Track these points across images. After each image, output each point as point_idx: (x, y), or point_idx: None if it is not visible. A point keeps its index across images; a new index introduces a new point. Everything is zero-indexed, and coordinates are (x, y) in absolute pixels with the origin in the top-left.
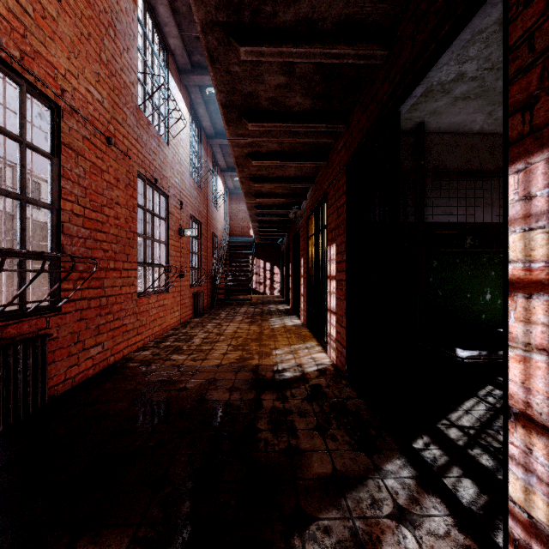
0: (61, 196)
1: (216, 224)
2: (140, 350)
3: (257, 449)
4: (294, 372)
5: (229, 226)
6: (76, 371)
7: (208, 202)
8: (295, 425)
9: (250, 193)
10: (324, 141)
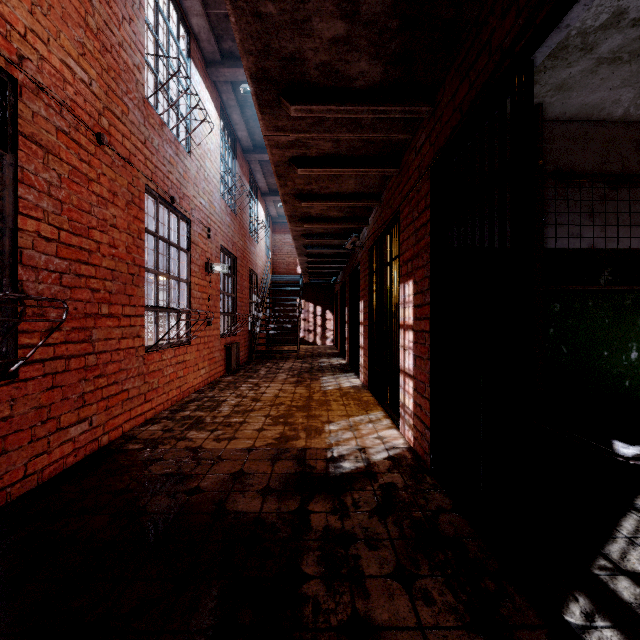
0: (18, 209)
1: (255, 259)
2: (148, 423)
3: (300, 621)
4: (356, 462)
5: (272, 263)
6: (45, 462)
7: (245, 232)
8: (362, 567)
9: (295, 217)
10: (397, 138)
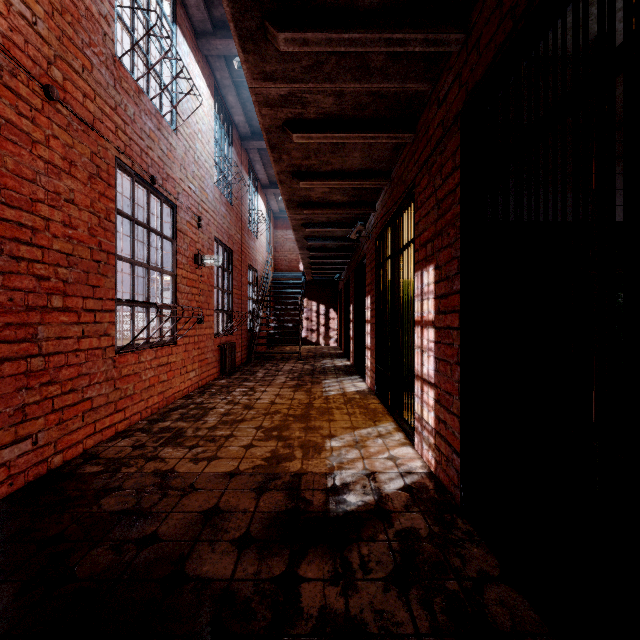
0: None
1: (255, 254)
2: (118, 437)
3: None
4: (363, 494)
5: (273, 260)
6: None
7: (244, 225)
8: None
9: (294, 202)
10: (414, 89)
